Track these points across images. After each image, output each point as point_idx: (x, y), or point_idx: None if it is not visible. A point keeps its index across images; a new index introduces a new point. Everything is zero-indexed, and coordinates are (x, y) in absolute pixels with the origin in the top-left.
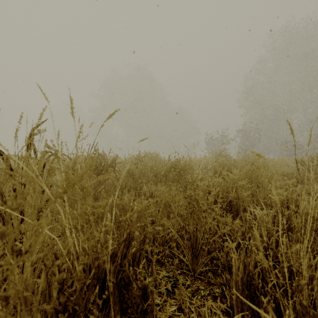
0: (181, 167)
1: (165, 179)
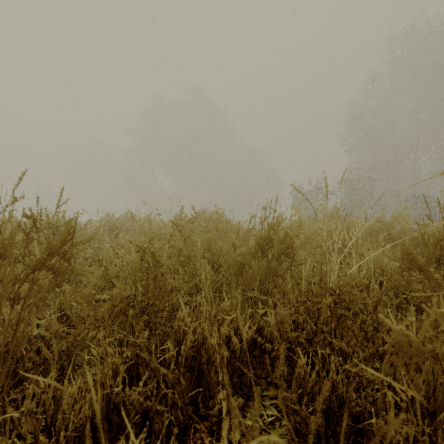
0: (286, 245)
1: (244, 281)
